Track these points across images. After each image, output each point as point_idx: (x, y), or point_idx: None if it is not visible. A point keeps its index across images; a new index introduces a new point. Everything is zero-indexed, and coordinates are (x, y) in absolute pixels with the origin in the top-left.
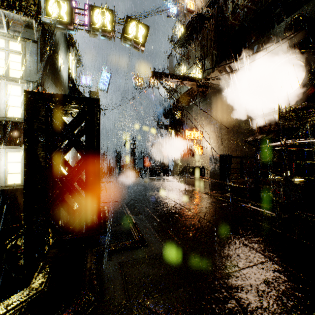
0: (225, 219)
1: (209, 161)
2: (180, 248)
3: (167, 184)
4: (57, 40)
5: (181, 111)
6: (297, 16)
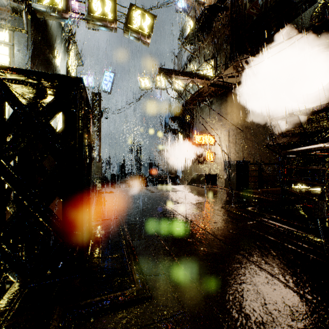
0: (256, 246)
1: (224, 168)
2: (203, 304)
3: (176, 195)
4: (53, 33)
5: (190, 114)
6: (327, 1)
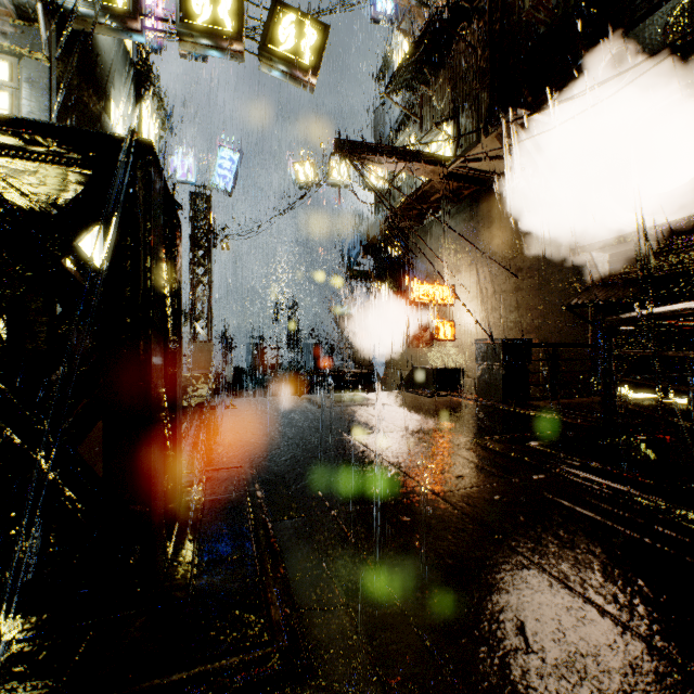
0: (557, 534)
1: (476, 355)
2: (438, 689)
3: (373, 413)
4: (106, 64)
5: (403, 240)
6: None
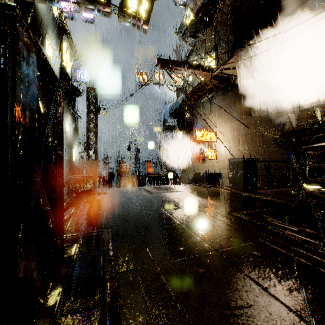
0: (301, 284)
1: (229, 166)
2: None
3: (177, 196)
4: (43, 21)
5: (190, 110)
6: None
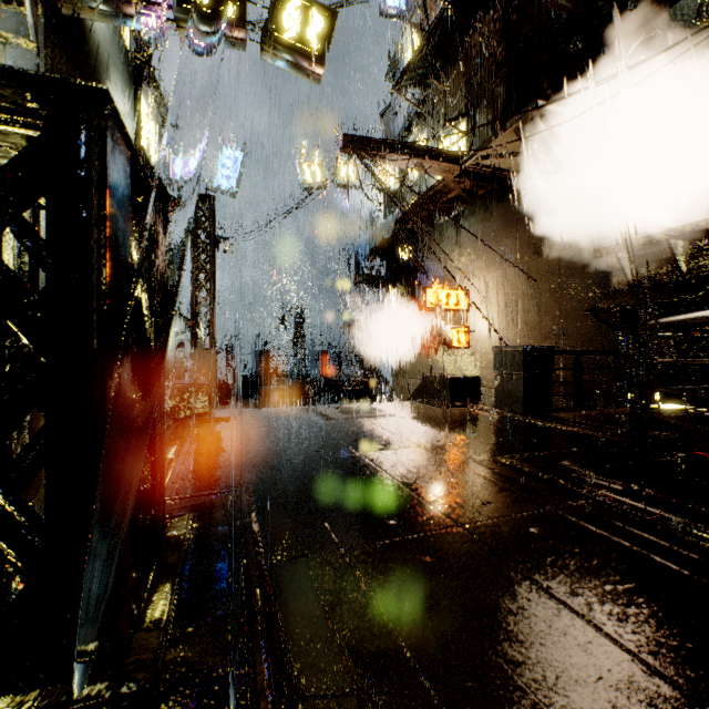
0: (613, 581)
1: (494, 363)
2: None
3: (384, 426)
4: (101, 55)
5: (414, 243)
6: None
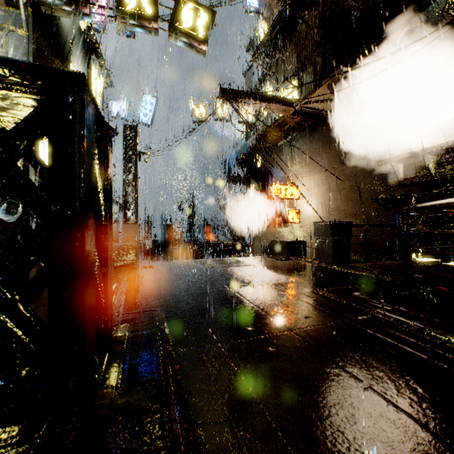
0: (380, 361)
1: (315, 232)
2: None
3: (245, 271)
4: (67, 38)
5: (265, 156)
6: None
